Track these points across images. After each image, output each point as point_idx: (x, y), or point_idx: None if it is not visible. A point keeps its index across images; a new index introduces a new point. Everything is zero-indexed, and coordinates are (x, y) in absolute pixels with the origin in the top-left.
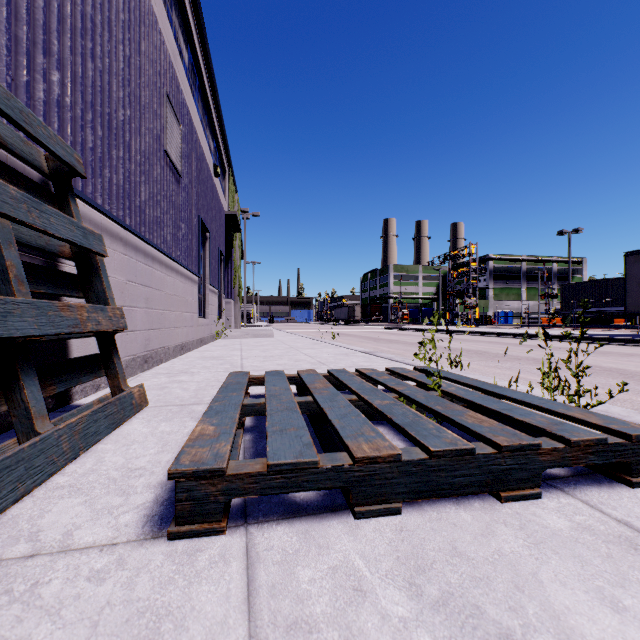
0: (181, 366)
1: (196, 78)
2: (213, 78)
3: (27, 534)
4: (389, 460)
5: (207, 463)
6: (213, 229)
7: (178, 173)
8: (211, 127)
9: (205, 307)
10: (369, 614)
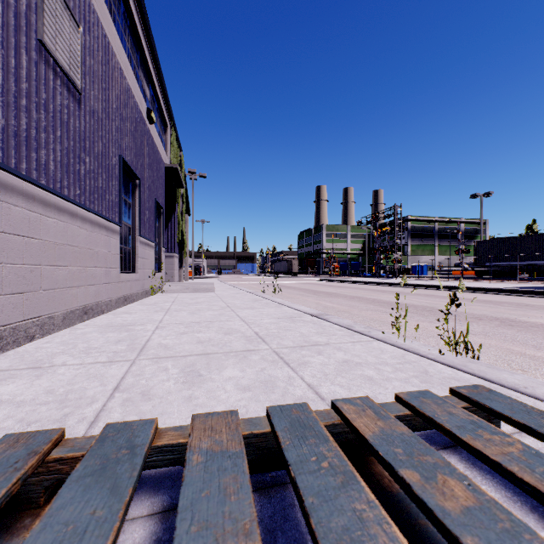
0: (52, 347)
1: (120, 2)
2: (144, 11)
3: None
4: None
5: None
6: (147, 178)
7: (75, 87)
8: (146, 71)
9: (134, 261)
10: None
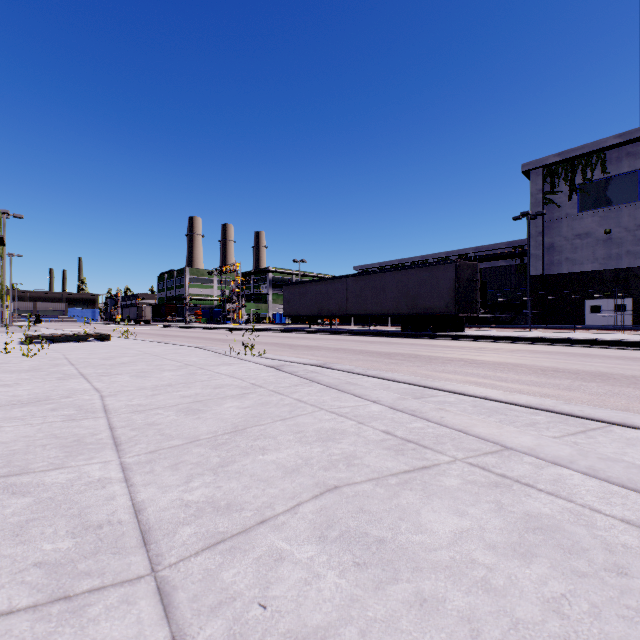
0: None
1: None
2: None
3: (1, 345)
4: (60, 336)
5: (31, 336)
6: None
7: None
8: None
9: None
10: (52, 344)
